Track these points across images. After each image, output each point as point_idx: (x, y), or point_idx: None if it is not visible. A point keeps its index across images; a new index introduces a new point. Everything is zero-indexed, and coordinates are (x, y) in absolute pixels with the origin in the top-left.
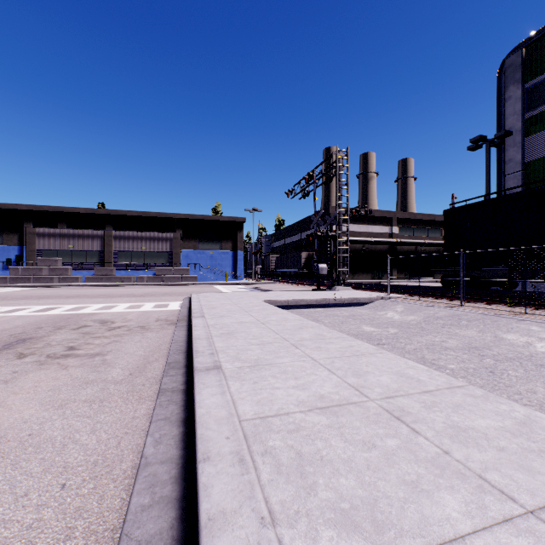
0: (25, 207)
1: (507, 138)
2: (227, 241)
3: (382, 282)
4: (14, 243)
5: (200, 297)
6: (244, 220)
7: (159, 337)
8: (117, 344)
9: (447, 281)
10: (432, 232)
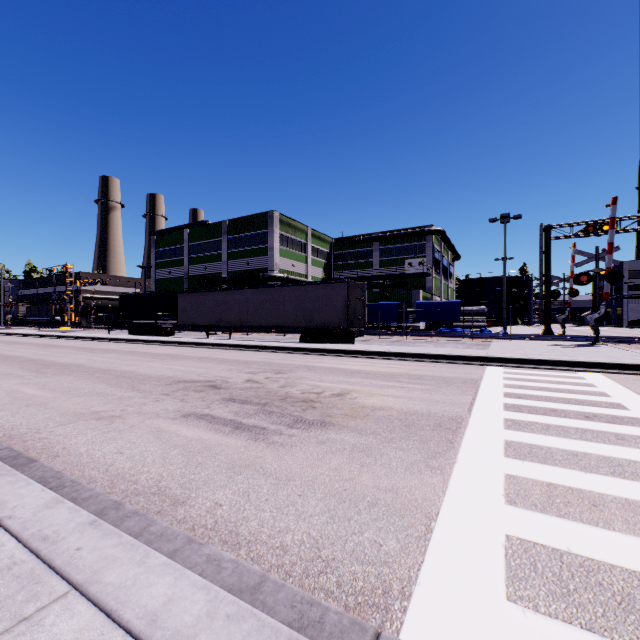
0: None
1: (152, 268)
2: None
3: None
4: None
5: None
6: None
7: None
8: None
9: None
10: None
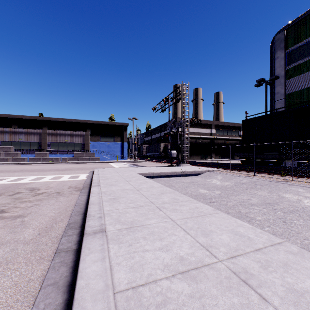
0: None
1: (276, 80)
2: (118, 137)
3: (206, 160)
4: None
5: (99, 171)
6: (128, 125)
7: (68, 201)
8: (37, 207)
9: (244, 160)
10: (233, 133)
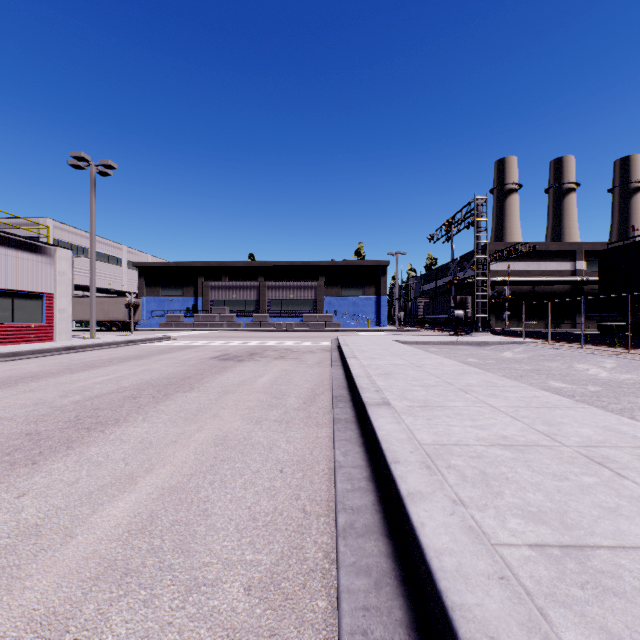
0: (199, 264)
1: None
2: (370, 286)
3: (557, 330)
4: (191, 295)
5: (344, 338)
6: (388, 264)
7: (323, 355)
8: (303, 356)
9: (603, 327)
10: None
